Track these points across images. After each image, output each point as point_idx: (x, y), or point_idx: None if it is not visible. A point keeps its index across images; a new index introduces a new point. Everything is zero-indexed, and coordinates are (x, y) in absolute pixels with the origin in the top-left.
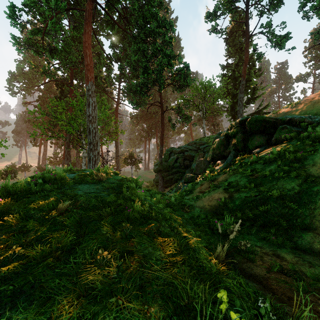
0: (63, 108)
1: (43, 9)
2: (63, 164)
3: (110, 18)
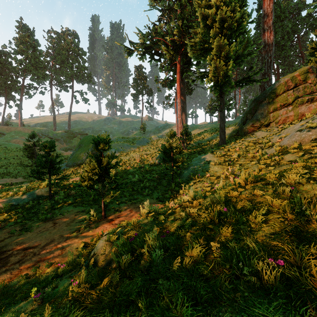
0: None
1: None
2: None
3: None
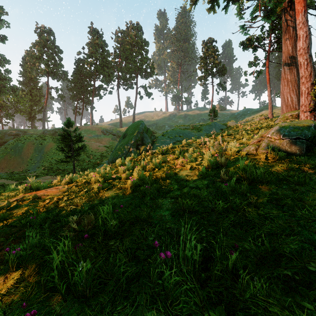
0: None
1: None
2: None
3: None
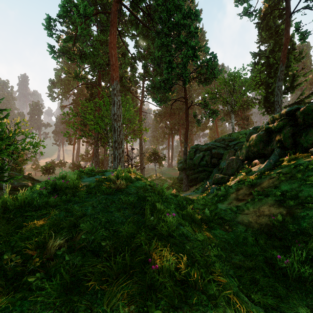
0: (92, 108)
1: (74, 17)
2: (92, 161)
3: (134, 18)
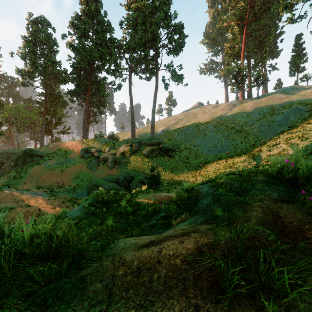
0: None
1: None
2: None
3: None
